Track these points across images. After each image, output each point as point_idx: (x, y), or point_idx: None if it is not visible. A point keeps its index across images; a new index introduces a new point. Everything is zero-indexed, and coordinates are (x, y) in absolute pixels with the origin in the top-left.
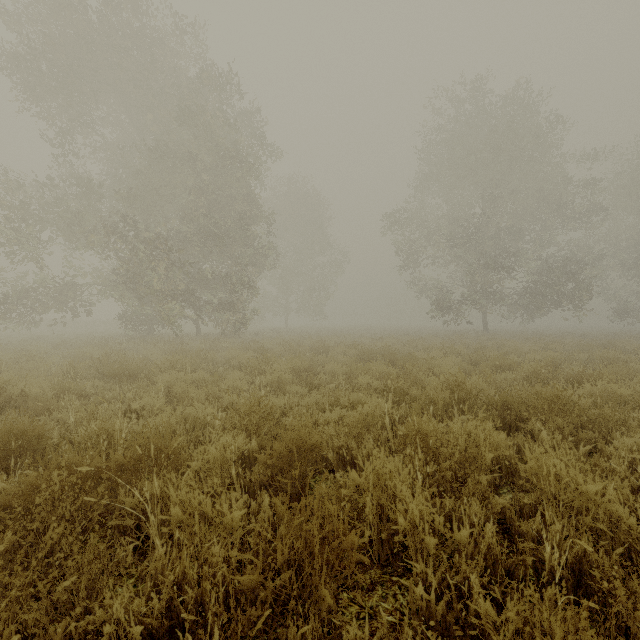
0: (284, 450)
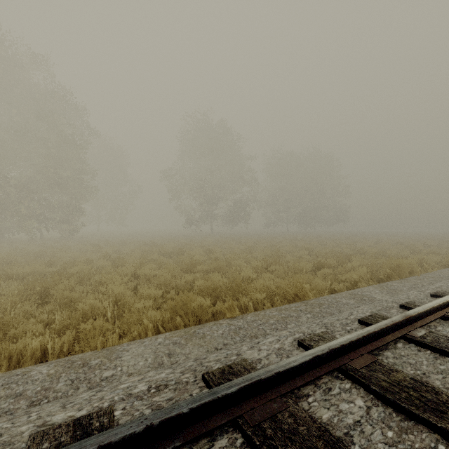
0: (115, 259)
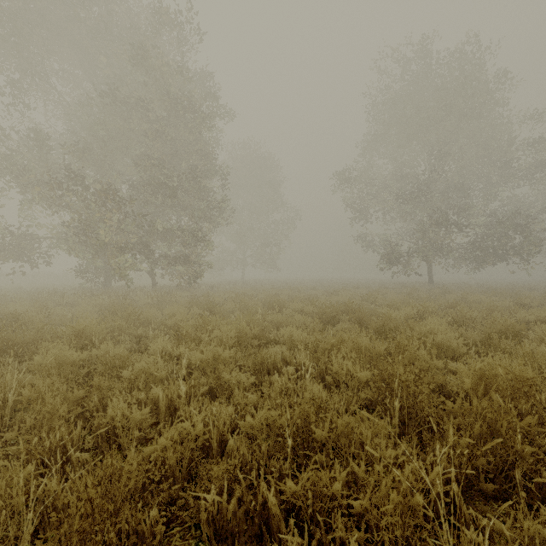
0: None
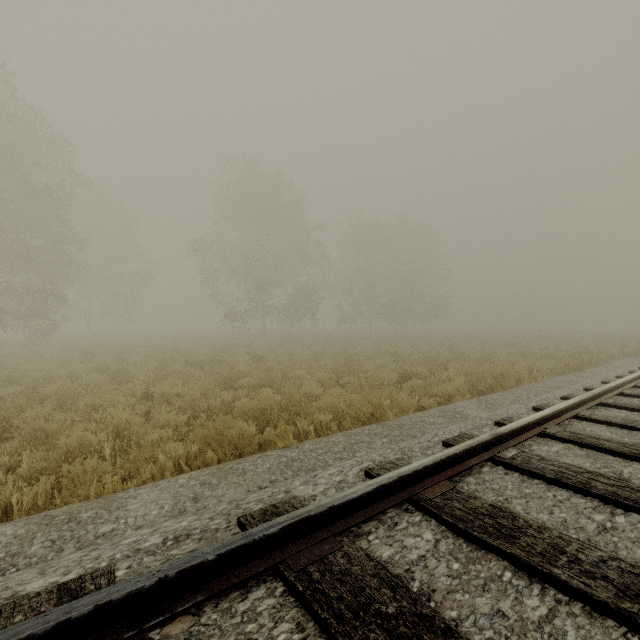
0: (117, 373)
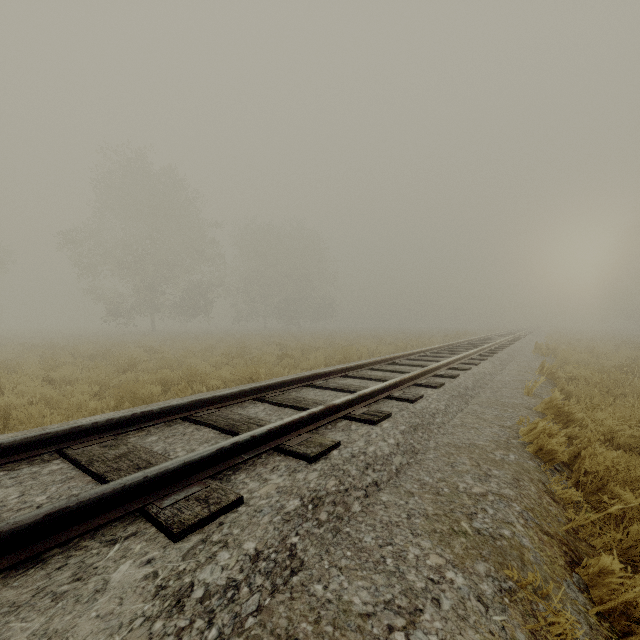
0: None
